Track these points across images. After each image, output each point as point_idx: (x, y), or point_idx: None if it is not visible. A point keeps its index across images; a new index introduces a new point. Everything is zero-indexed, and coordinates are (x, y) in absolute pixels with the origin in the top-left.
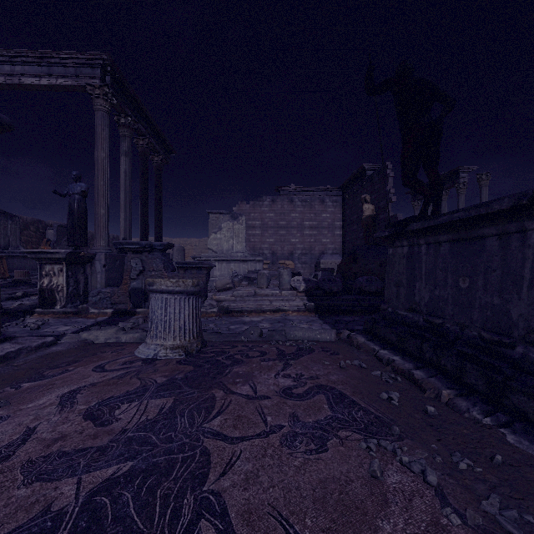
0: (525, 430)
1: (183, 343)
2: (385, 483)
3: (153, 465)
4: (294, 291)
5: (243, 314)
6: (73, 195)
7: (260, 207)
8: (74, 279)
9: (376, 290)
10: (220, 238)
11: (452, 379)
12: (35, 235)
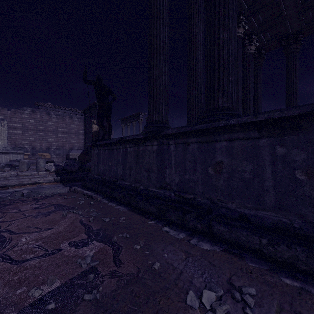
0: (114, 201)
1: None
2: (66, 216)
3: None
4: (47, 172)
5: (7, 188)
6: None
7: (21, 114)
8: None
9: None
10: None
11: (104, 194)
12: None
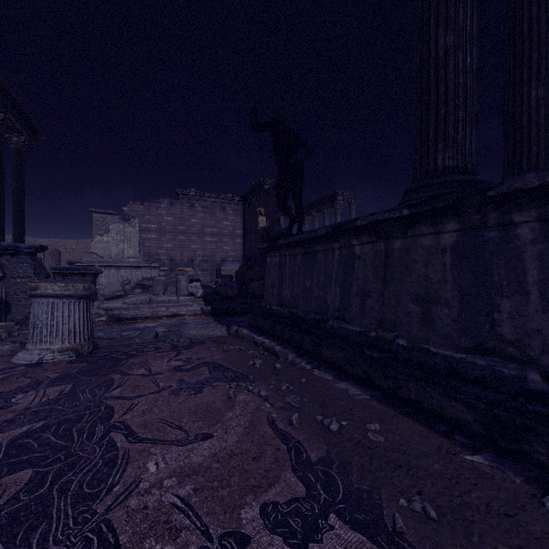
0: (325, 367)
1: (73, 345)
2: (236, 400)
3: (65, 419)
4: (192, 297)
5: (137, 322)
6: None
7: (157, 209)
8: None
9: None
10: (108, 241)
11: (298, 348)
12: None
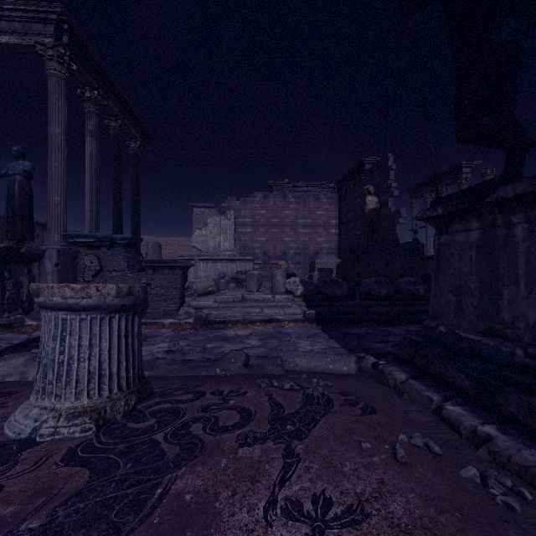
0: None
1: (95, 402)
2: None
3: None
4: (289, 295)
5: (226, 326)
6: (13, 176)
7: (251, 203)
8: (13, 282)
9: (387, 294)
10: (206, 234)
11: None
12: (1, 232)
